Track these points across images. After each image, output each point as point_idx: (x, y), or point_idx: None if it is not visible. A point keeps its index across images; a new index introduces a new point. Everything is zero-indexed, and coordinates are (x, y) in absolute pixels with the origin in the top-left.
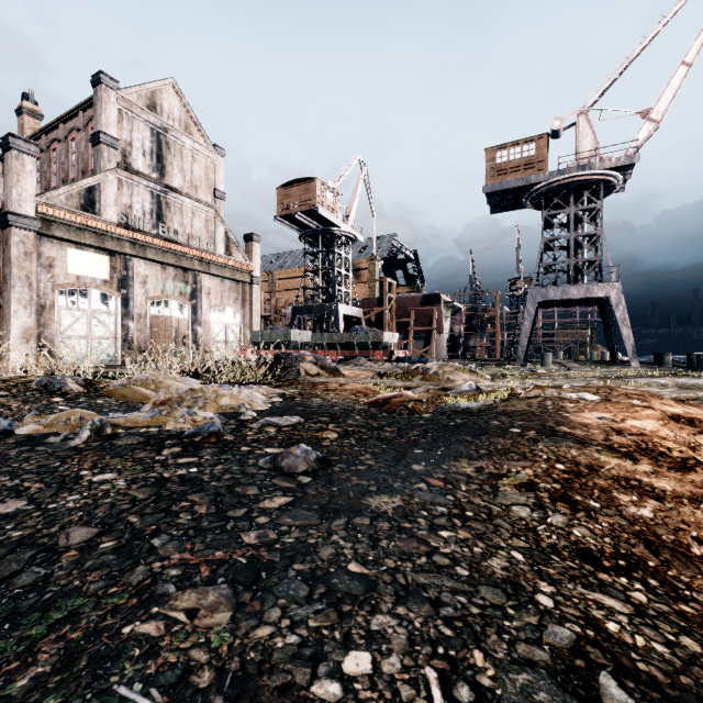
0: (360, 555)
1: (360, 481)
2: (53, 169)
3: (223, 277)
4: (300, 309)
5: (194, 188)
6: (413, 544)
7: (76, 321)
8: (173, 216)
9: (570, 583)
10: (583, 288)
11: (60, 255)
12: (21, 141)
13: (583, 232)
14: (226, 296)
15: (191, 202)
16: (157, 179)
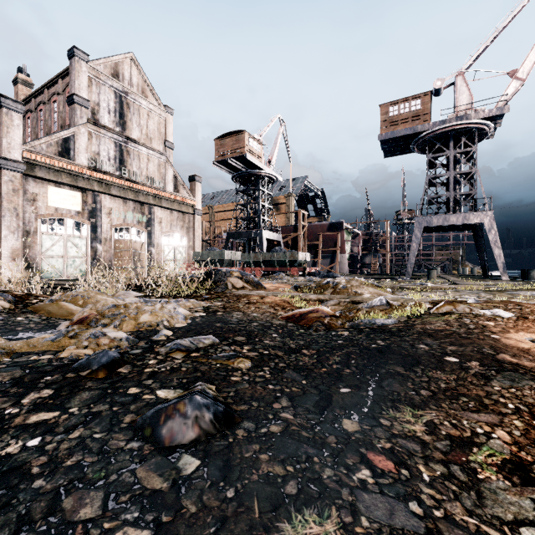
0: None
1: (272, 466)
2: (39, 125)
3: (172, 209)
4: (232, 234)
5: (149, 139)
6: None
7: (54, 243)
8: (132, 161)
9: None
10: (461, 216)
11: (42, 191)
12: (10, 100)
13: (461, 170)
14: (175, 224)
15: (147, 150)
16: (119, 132)
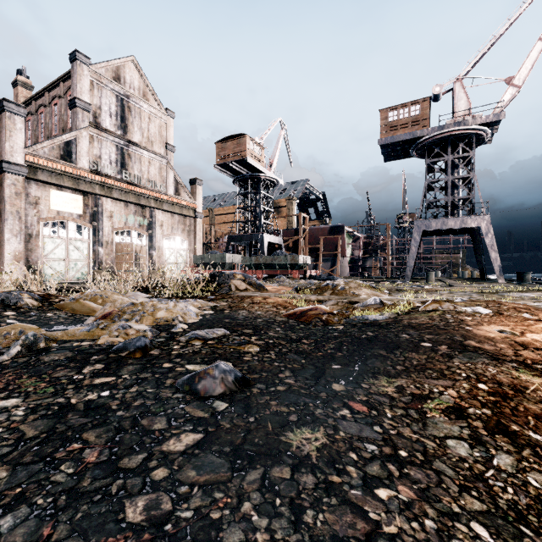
0: None
1: (280, 407)
2: (40, 128)
3: (173, 212)
4: (233, 237)
5: (150, 142)
6: (347, 517)
7: (56, 247)
8: (133, 165)
9: None
10: (459, 220)
11: (44, 195)
12: (12, 104)
13: (459, 175)
14: (176, 227)
15: (148, 154)
16: (121, 135)
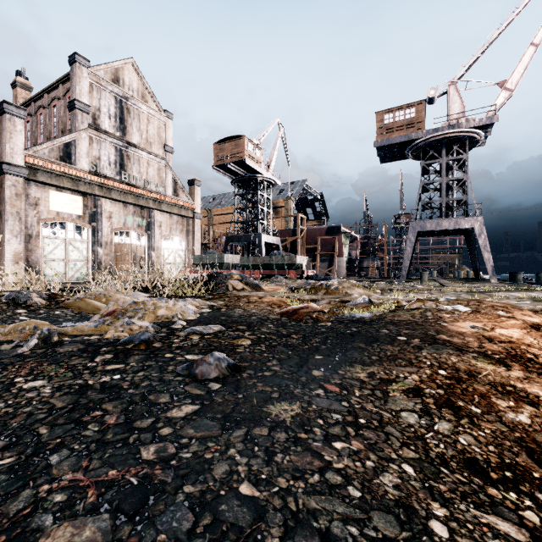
0: (254, 472)
1: (265, 388)
2: (39, 129)
3: (172, 213)
4: (231, 238)
5: (149, 144)
6: (307, 458)
7: (56, 247)
8: (132, 166)
9: (462, 503)
10: (453, 221)
11: (44, 196)
12: (13, 106)
13: (453, 177)
14: (174, 227)
15: (147, 155)
16: (120, 137)
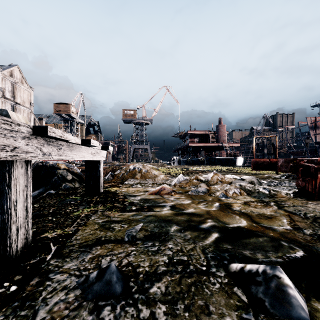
0: None
1: None
2: None
3: None
4: None
5: (24, 102)
6: None
7: None
8: (17, 113)
9: None
10: (143, 146)
11: None
12: None
13: (143, 133)
14: None
15: (23, 107)
16: (13, 100)
